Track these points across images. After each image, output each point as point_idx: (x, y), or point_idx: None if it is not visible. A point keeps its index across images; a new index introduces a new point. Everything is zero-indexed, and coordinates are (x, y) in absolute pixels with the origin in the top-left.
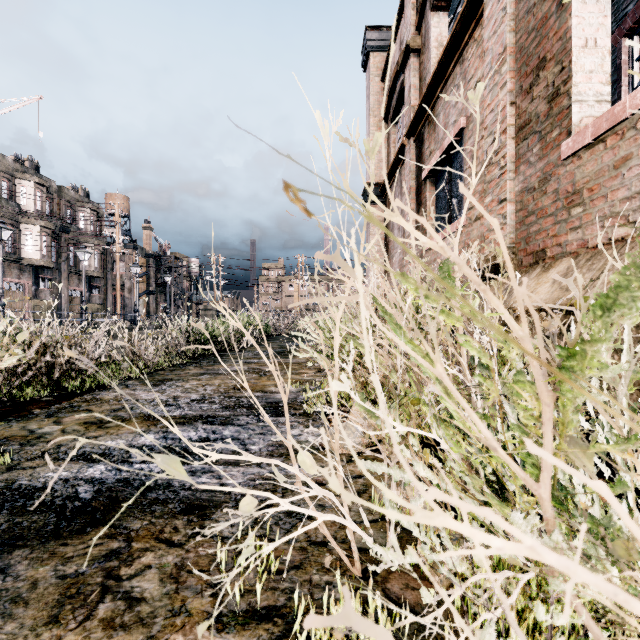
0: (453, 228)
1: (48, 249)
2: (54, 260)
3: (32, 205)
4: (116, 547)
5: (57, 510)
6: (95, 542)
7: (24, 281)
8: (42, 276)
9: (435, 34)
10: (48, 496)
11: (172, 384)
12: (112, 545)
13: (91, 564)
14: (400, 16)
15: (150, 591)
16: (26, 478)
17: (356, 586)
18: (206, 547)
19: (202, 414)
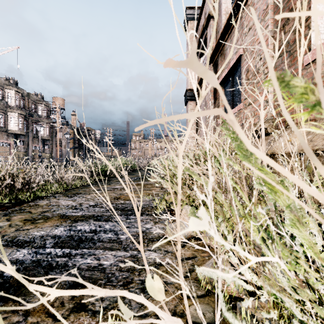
0: (235, 110)
1: (22, 125)
2: (25, 131)
3: (14, 102)
4: (15, 321)
5: None
6: (1, 316)
7: (9, 141)
8: (19, 139)
9: (224, 7)
10: None
11: (80, 196)
12: (13, 319)
13: None
14: (204, 0)
15: None
16: None
17: None
18: (81, 321)
19: (94, 214)
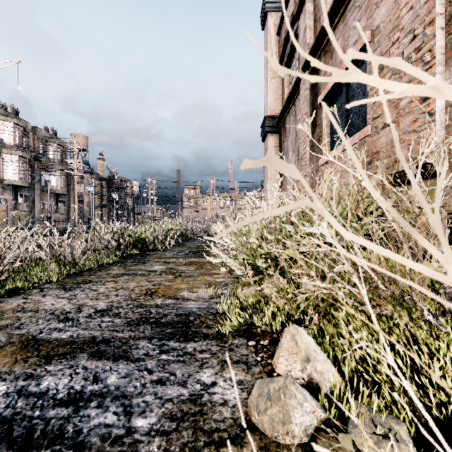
0: (354, 139)
1: (24, 173)
2: (30, 181)
3: (12, 140)
4: None
5: None
6: None
7: (6, 197)
8: (20, 193)
9: None
10: None
11: (87, 287)
12: None
13: None
14: None
15: None
16: None
17: None
18: None
19: (96, 336)
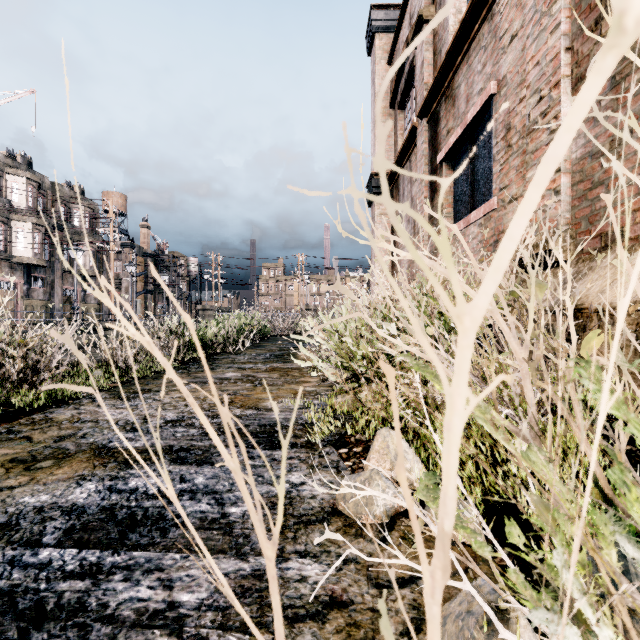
0: (479, 213)
1: (41, 247)
2: (47, 258)
3: (24, 201)
4: None
5: None
6: None
7: (15, 280)
8: (34, 275)
9: None
10: None
11: (148, 397)
12: None
13: None
14: None
15: None
16: None
17: None
18: None
19: (173, 445)
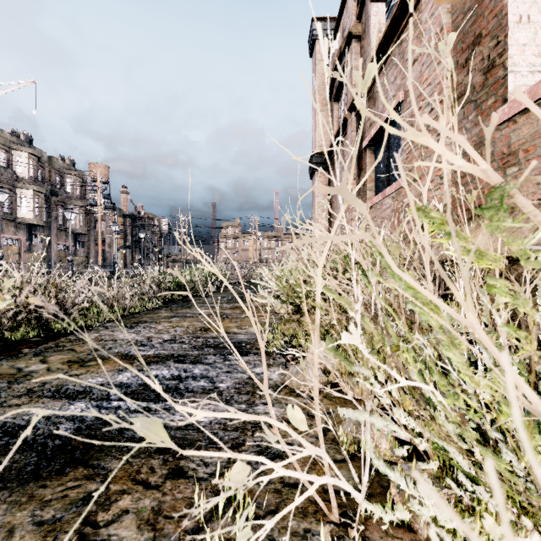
0: (392, 189)
1: (40, 210)
2: (45, 219)
3: (26, 172)
4: (94, 489)
5: (38, 449)
6: (73, 484)
7: (19, 237)
8: (35, 233)
9: (374, 21)
10: (30, 434)
11: (146, 326)
12: (90, 487)
13: (69, 508)
14: (342, 8)
15: (127, 540)
16: (11, 416)
17: (335, 534)
18: (182, 489)
19: (173, 353)
